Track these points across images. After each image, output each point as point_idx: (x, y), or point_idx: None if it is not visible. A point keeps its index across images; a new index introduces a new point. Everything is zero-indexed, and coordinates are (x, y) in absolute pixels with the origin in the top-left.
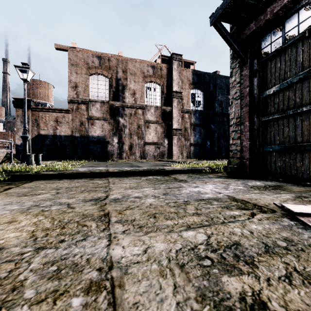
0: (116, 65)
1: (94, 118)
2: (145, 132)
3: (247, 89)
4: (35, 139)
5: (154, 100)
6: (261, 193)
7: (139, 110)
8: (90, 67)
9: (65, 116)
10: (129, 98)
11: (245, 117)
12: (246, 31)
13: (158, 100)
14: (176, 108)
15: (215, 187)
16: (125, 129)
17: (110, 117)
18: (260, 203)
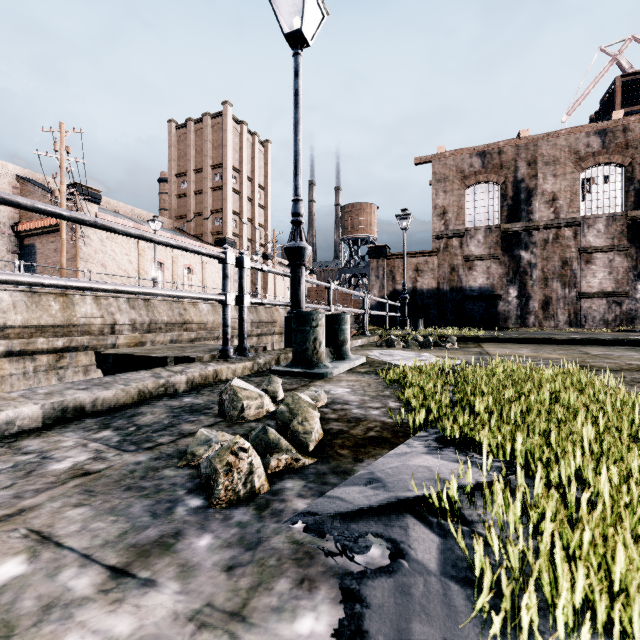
0: (514, 158)
1: (473, 259)
2: (581, 273)
3: None
4: (390, 298)
5: (604, 203)
6: None
7: (566, 230)
8: (466, 176)
9: (428, 261)
10: (542, 211)
11: None
12: None
13: (615, 201)
14: None
15: None
16: (532, 271)
17: (501, 253)
18: None
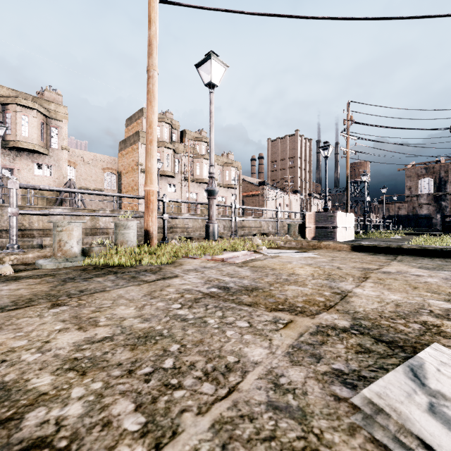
0: (439, 170)
1: (422, 204)
2: None
3: None
4: (387, 218)
5: None
6: None
7: None
8: (419, 175)
9: (403, 205)
10: (450, 188)
11: None
12: None
13: None
14: None
15: None
16: (446, 209)
17: (433, 202)
18: None
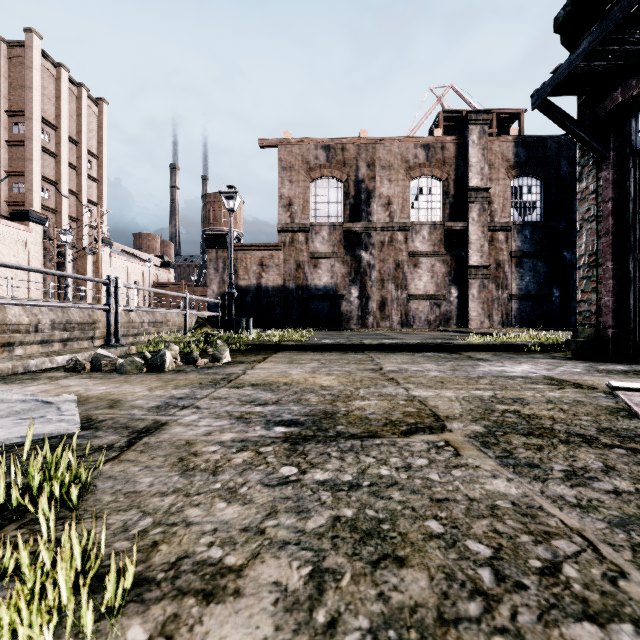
0: (355, 157)
1: (318, 256)
2: (410, 276)
3: (609, 204)
4: None
5: (428, 212)
6: (603, 376)
7: (399, 234)
8: (311, 167)
9: (273, 255)
10: (379, 213)
11: (605, 253)
12: (605, 104)
13: (436, 211)
14: (475, 222)
15: (532, 368)
16: (371, 272)
17: (344, 252)
18: (585, 383)
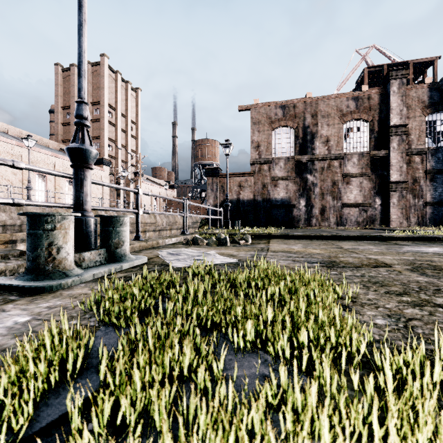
0: (303, 111)
1: (277, 179)
2: (343, 191)
3: None
4: (222, 206)
5: (357, 145)
6: None
7: (335, 161)
8: (272, 121)
9: (247, 180)
10: (320, 148)
11: None
12: None
13: (363, 144)
14: (395, 150)
15: (440, 249)
16: (314, 188)
17: (295, 176)
18: None
